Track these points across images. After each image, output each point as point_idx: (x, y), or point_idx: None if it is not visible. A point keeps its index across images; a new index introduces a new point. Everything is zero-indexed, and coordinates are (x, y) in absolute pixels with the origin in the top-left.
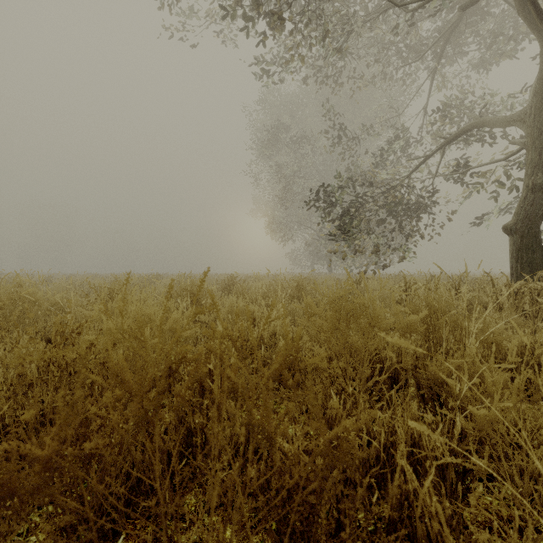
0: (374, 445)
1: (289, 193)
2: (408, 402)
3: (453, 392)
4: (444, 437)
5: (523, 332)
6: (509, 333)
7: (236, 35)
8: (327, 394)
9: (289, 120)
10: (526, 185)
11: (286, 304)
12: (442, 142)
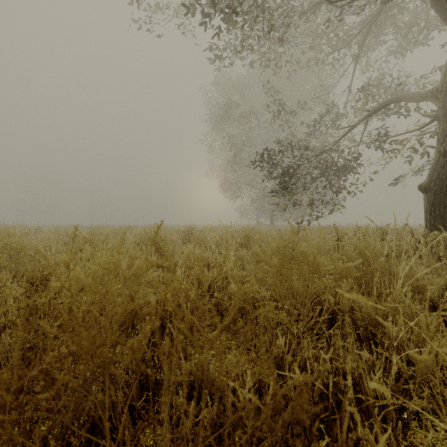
0: (318, 383)
1: (238, 159)
2: (351, 346)
3: (388, 333)
4: (382, 375)
5: (439, 275)
6: (429, 276)
7: (194, 26)
8: (274, 333)
9: (238, 98)
10: (438, 150)
11: (236, 251)
12: (366, 116)
